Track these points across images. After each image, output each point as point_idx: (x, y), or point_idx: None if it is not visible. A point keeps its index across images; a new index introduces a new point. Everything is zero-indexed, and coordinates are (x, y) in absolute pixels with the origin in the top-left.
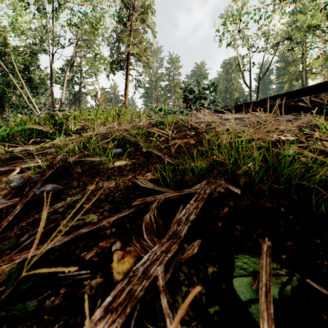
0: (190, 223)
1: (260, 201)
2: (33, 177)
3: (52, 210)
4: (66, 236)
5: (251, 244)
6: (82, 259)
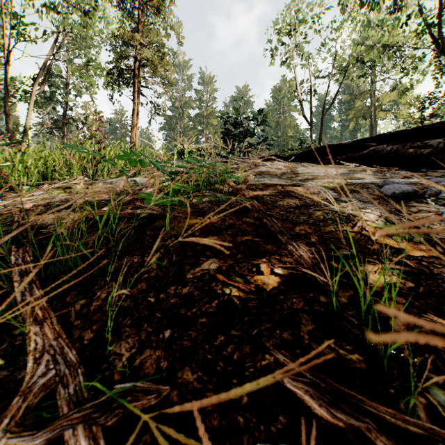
0: None
1: None
2: None
3: None
4: None
5: None
6: None
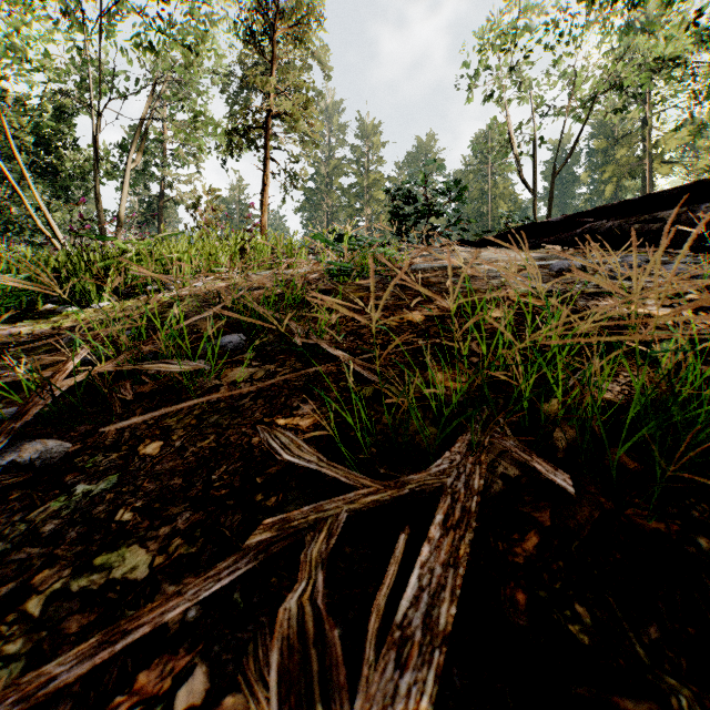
0: (443, 649)
1: (627, 508)
2: None
3: (23, 531)
4: None
5: (644, 701)
6: None
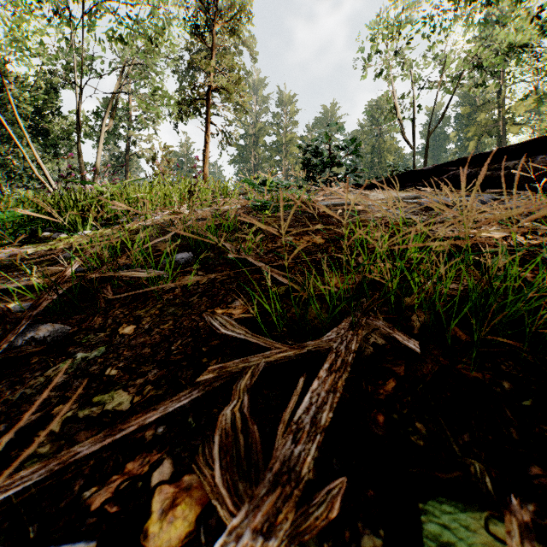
0: (322, 434)
1: (458, 364)
2: (18, 309)
3: (43, 382)
4: (43, 463)
5: (453, 474)
6: (83, 506)
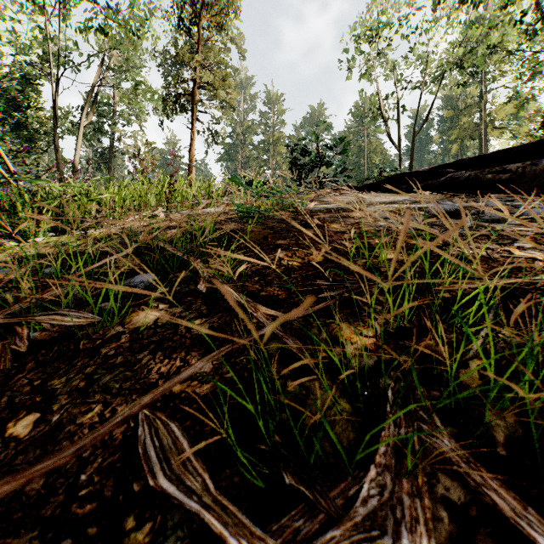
0: None
1: None
2: None
3: None
4: None
5: None
6: None
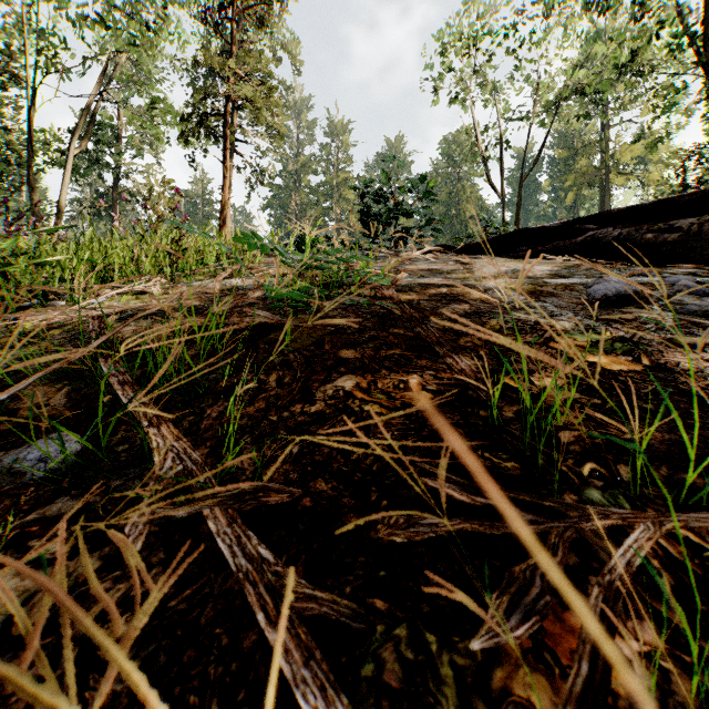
0: None
1: None
2: None
3: None
4: None
5: None
6: None
